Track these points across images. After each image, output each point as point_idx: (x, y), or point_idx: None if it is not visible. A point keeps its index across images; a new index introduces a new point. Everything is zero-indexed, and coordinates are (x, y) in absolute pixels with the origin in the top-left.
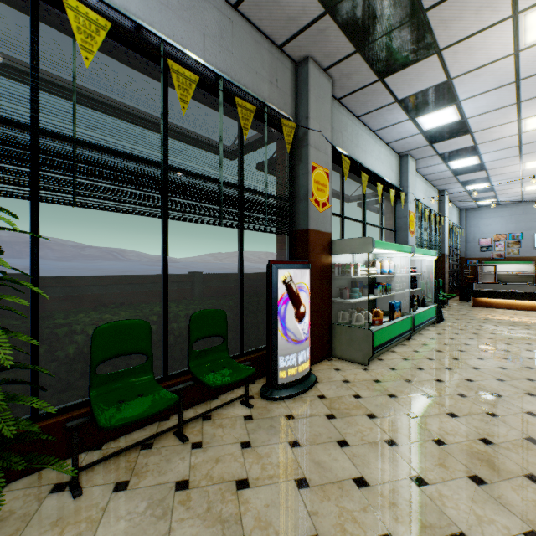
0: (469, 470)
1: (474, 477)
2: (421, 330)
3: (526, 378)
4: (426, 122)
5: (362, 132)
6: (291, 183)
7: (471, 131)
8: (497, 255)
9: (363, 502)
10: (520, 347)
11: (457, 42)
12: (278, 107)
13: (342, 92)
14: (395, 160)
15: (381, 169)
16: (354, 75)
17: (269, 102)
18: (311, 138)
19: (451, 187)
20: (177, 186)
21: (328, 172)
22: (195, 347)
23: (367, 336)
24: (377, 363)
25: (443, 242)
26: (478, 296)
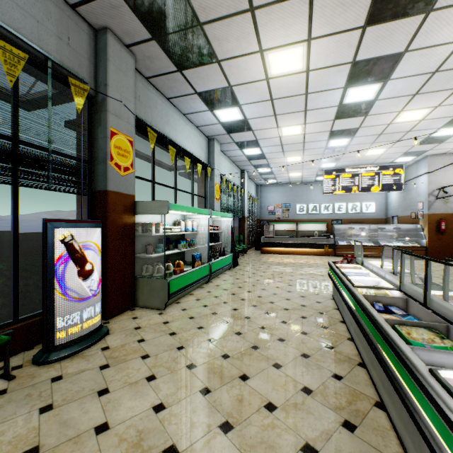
0: (203, 384)
1: (204, 390)
2: (220, 274)
3: (270, 302)
4: (222, 116)
5: (173, 113)
6: (90, 145)
7: (252, 129)
8: (277, 218)
9: (93, 450)
10: (275, 280)
11: (230, 58)
12: (71, 66)
13: (148, 72)
14: (205, 141)
15: (192, 146)
16: (156, 60)
17: (57, 57)
18: (111, 105)
19: (248, 168)
20: None
21: (132, 140)
22: None
23: (164, 285)
24: (174, 306)
25: (244, 208)
26: (264, 246)
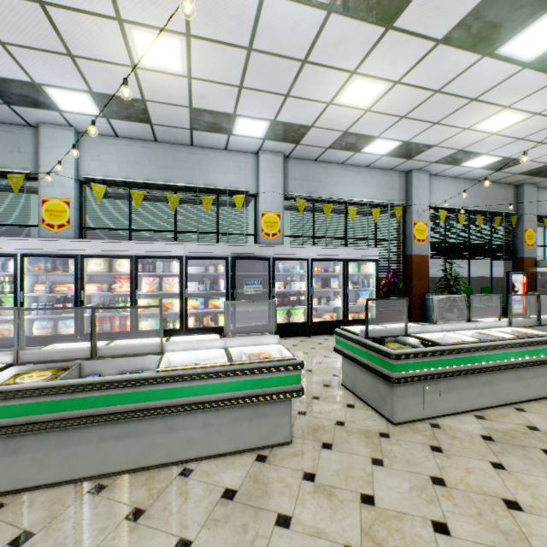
0: None
1: None
2: None
3: None
4: None
5: None
6: (512, 237)
7: None
8: None
9: None
10: None
11: None
12: (507, 208)
13: (543, 186)
14: None
15: None
16: None
17: (503, 208)
18: (525, 218)
19: None
20: (475, 250)
21: (534, 230)
22: (475, 300)
23: None
24: None
25: None
26: None
